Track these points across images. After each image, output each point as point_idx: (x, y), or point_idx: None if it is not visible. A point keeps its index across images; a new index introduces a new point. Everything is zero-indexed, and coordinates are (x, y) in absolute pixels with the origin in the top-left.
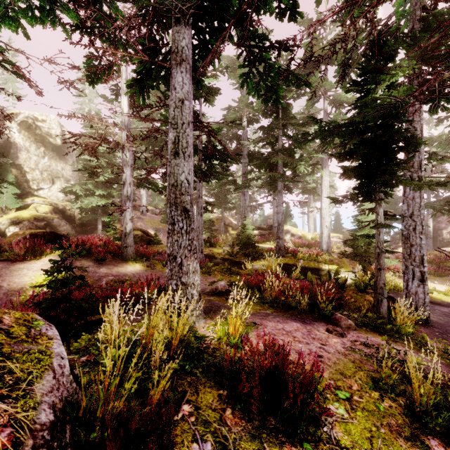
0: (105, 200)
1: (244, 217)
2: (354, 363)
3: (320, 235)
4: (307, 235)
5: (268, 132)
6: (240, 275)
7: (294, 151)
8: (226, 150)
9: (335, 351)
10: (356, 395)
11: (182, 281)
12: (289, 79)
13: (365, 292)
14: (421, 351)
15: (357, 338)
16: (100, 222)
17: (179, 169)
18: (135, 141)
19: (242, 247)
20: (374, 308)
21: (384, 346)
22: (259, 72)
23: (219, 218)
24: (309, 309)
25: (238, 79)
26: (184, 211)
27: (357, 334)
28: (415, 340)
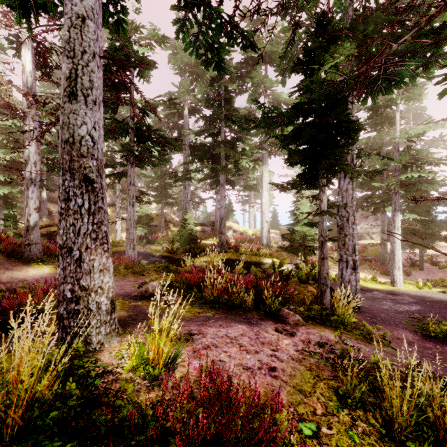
0: (8, 188)
1: (185, 211)
2: (311, 372)
3: (261, 230)
4: (248, 231)
5: (210, 123)
6: (177, 273)
7: (236, 145)
8: (157, 116)
9: (289, 358)
10: (323, 424)
11: (81, 285)
12: (233, 37)
13: (309, 283)
14: (364, 341)
15: (307, 336)
16: (2, 216)
17: (77, 119)
18: (40, 107)
19: (183, 243)
20: (318, 299)
21: (340, 345)
22: (197, 21)
23: (159, 214)
24: (254, 307)
25: (178, 63)
26: (85, 182)
27: (306, 330)
28: (357, 330)
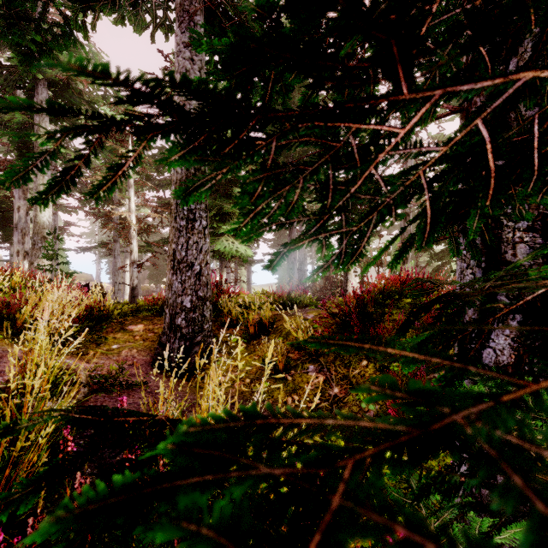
0: None
1: None
2: None
3: None
4: None
5: None
6: None
7: None
8: None
9: None
10: None
11: None
12: None
13: None
14: None
15: None
16: None
17: None
18: None
19: None
20: None
21: None
22: None
23: None
24: None
25: None
26: None
27: None
28: None
